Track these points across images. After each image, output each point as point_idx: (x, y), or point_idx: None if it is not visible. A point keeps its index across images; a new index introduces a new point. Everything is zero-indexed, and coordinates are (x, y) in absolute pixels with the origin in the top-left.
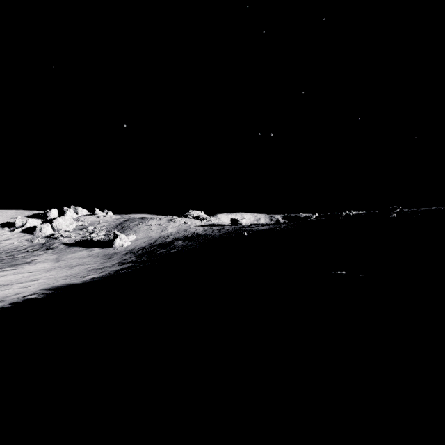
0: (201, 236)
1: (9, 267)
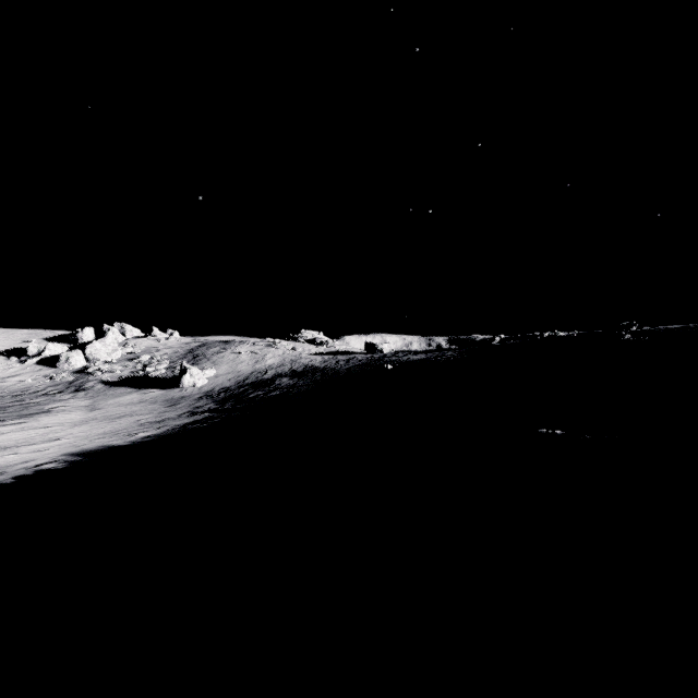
0: (318, 370)
1: (15, 419)
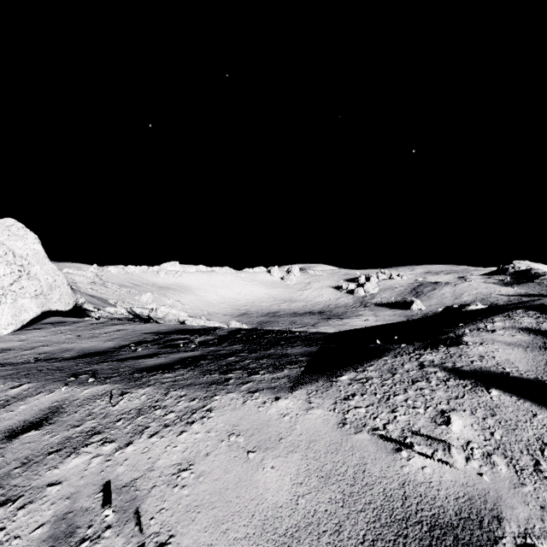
0: None
1: (355, 316)
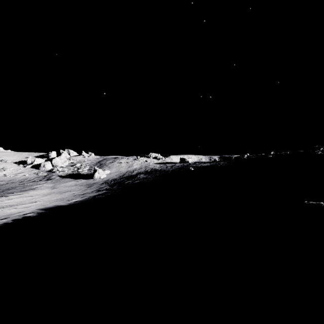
0: (157, 170)
1: (18, 192)
